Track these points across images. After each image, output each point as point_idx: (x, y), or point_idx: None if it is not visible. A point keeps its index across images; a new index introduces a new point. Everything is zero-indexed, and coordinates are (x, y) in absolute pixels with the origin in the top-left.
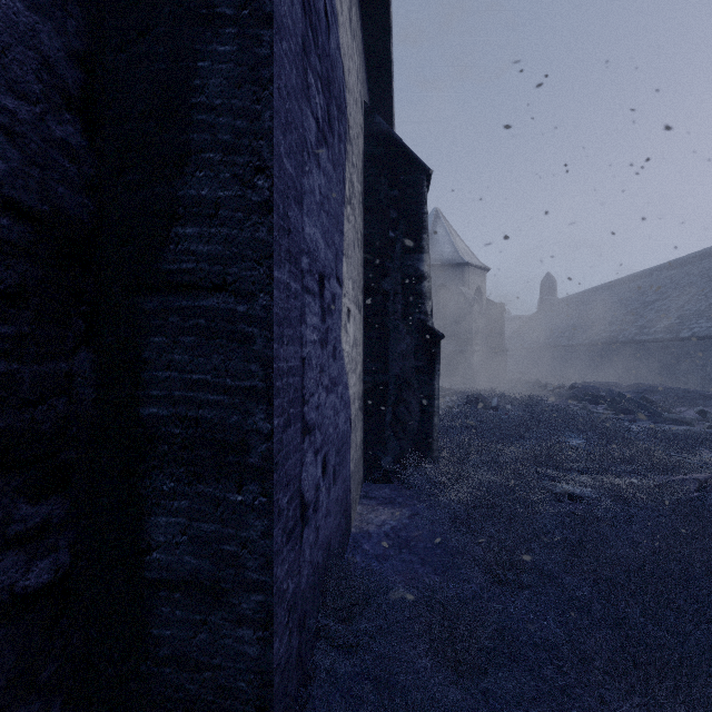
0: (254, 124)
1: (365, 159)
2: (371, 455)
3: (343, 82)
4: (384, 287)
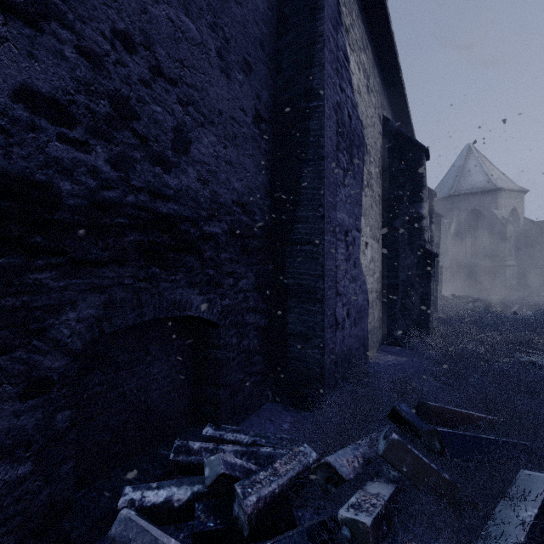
0: (318, 191)
1: (383, 149)
2: (386, 328)
3: (361, 130)
4: (395, 226)
